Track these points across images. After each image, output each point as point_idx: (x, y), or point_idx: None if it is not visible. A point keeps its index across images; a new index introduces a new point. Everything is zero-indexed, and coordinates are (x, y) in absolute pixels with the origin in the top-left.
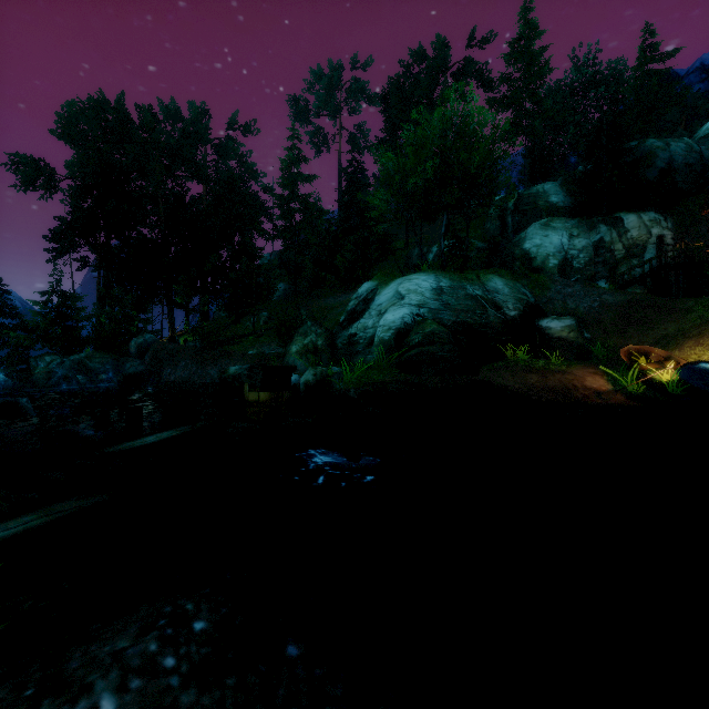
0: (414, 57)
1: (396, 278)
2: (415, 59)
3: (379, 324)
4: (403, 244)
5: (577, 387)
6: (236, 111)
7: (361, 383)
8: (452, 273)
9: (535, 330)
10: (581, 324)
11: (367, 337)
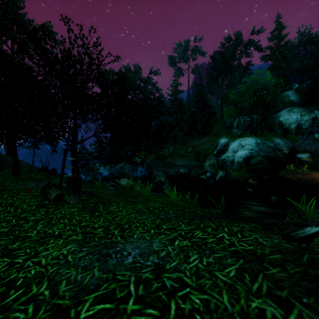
0: (227, 40)
1: (233, 137)
2: (227, 41)
3: (235, 155)
4: (219, 116)
5: (316, 179)
6: (152, 66)
7: (238, 176)
8: (260, 137)
9: (295, 158)
10: (312, 155)
11: (230, 160)
